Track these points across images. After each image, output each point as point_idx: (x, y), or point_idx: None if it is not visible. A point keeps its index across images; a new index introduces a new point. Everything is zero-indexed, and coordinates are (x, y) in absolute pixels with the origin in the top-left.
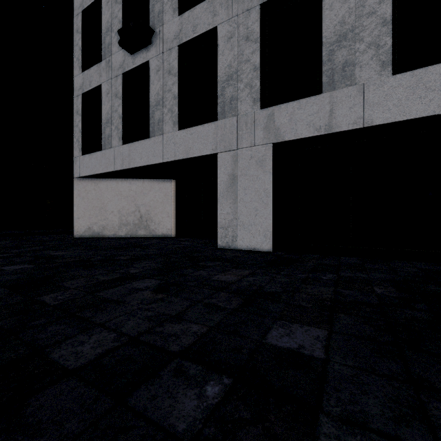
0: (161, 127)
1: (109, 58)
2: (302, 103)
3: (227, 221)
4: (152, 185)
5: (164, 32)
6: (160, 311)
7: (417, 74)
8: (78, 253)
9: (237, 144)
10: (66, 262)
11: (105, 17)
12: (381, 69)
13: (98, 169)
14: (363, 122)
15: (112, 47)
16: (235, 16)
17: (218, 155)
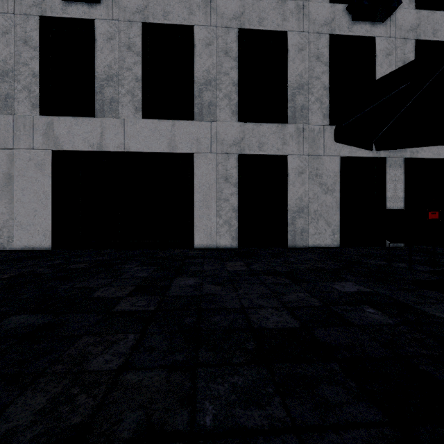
0: None
1: None
2: (79, 120)
3: (2, 221)
4: None
5: None
6: None
7: (155, 122)
8: None
9: (14, 143)
10: None
11: None
12: (135, 112)
13: None
14: (124, 147)
15: None
16: (11, 13)
17: None
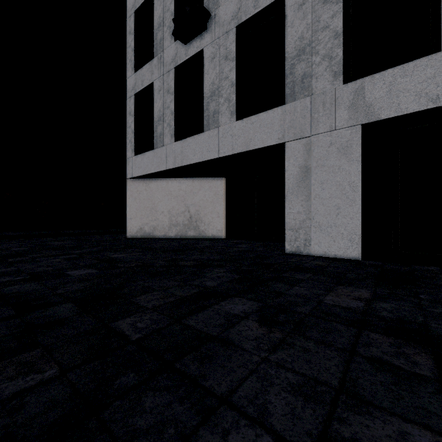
0: (217, 119)
1: (161, 54)
2: (408, 67)
3: (298, 222)
4: (202, 183)
5: (220, 15)
6: (304, 371)
7: None
8: (137, 256)
9: (311, 129)
10: (129, 267)
11: (156, 13)
12: None
13: (150, 169)
14: None
15: (164, 42)
16: None
17: (286, 144)
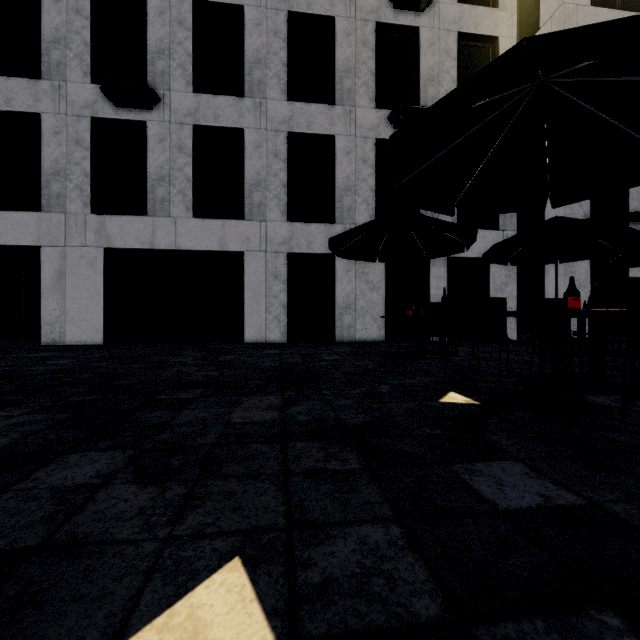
0: None
1: None
2: (131, 219)
3: (54, 317)
4: None
5: None
6: None
7: (206, 222)
8: None
9: (66, 241)
10: None
11: None
12: (186, 212)
13: None
14: (175, 245)
15: None
16: (63, 114)
17: (43, 248)
